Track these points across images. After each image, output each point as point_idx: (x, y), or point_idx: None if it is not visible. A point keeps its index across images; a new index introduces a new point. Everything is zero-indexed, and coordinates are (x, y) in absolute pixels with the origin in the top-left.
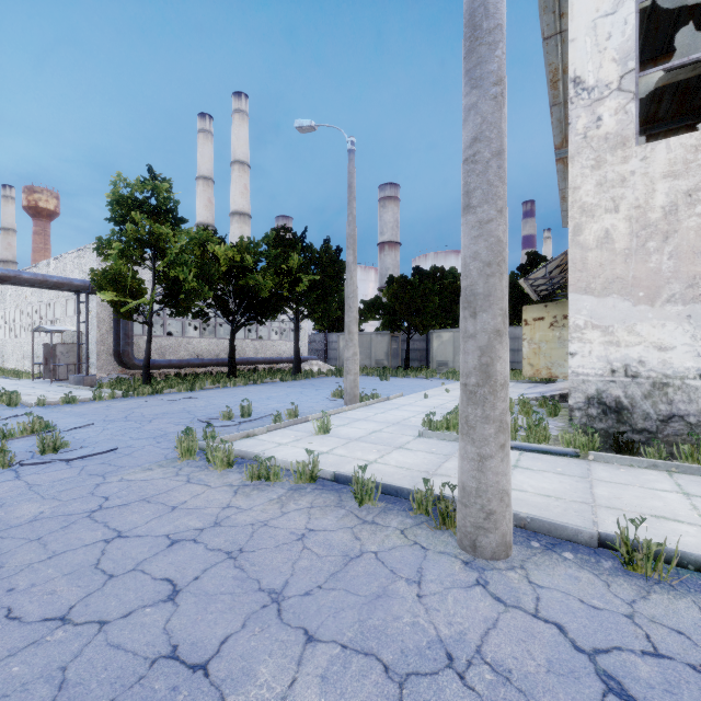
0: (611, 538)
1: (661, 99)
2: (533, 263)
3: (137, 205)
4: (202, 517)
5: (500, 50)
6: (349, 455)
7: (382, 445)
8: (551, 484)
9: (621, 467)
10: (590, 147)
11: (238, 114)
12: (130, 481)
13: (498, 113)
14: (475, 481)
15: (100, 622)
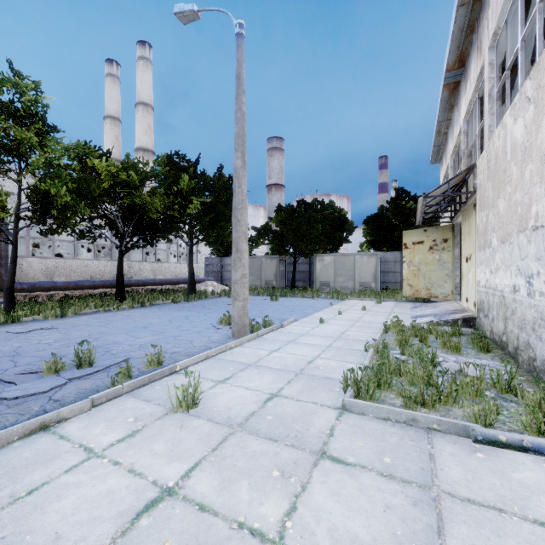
0: None
1: None
2: (402, 196)
3: None
4: None
5: None
6: (222, 501)
7: (288, 445)
8: None
9: None
10: None
11: (142, 60)
12: None
13: None
14: None
15: None
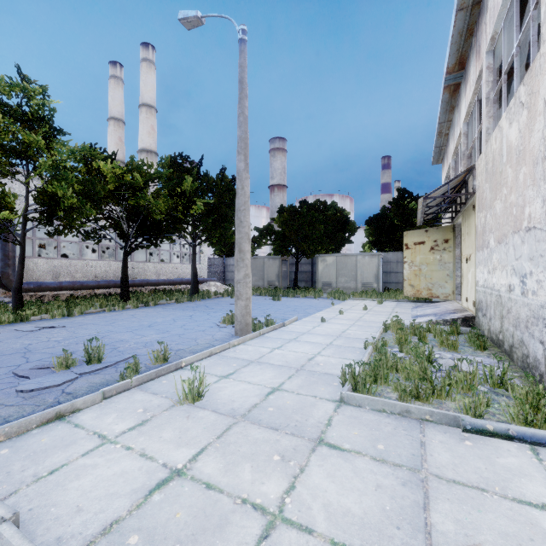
0: None
1: None
2: (404, 197)
3: (4, 110)
4: None
5: None
6: (226, 481)
7: (288, 433)
8: None
9: None
10: None
11: (145, 62)
12: None
13: None
14: None
15: None
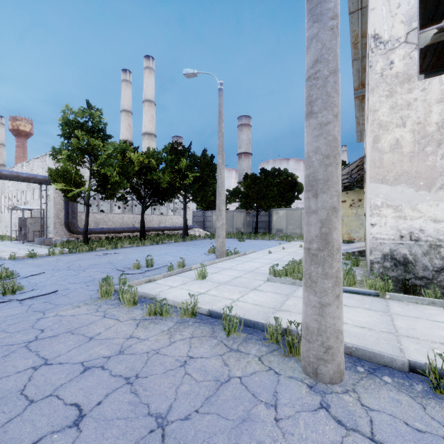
0: (419, 365)
1: (425, 56)
2: None
3: (79, 126)
4: (110, 346)
5: None
6: (220, 295)
7: (242, 287)
8: (363, 318)
9: (409, 303)
10: (385, 82)
11: (147, 70)
12: (62, 316)
13: (334, 41)
14: (317, 323)
15: None
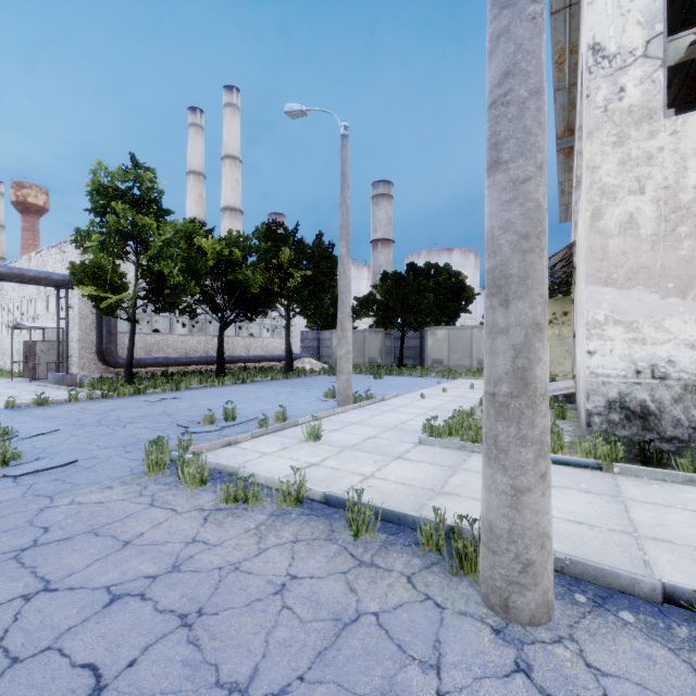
0: (680, 591)
1: (670, 83)
2: None
3: (119, 195)
4: (158, 558)
5: None
6: (342, 467)
7: (379, 454)
8: (579, 506)
9: (652, 481)
10: (612, 121)
11: (229, 108)
12: (82, 504)
13: (538, 39)
14: (508, 521)
15: None
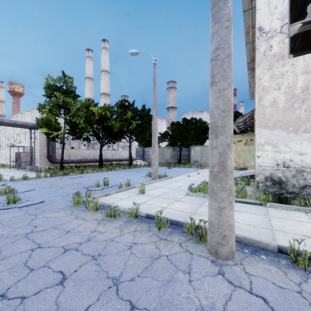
0: (284, 248)
1: (296, 40)
2: (236, 116)
3: (57, 89)
4: (81, 236)
5: (229, 4)
6: (154, 204)
7: (169, 199)
8: (250, 219)
9: (282, 210)
10: (267, 59)
11: (104, 49)
12: (48, 217)
13: (228, 35)
14: (217, 220)
15: (22, 298)
